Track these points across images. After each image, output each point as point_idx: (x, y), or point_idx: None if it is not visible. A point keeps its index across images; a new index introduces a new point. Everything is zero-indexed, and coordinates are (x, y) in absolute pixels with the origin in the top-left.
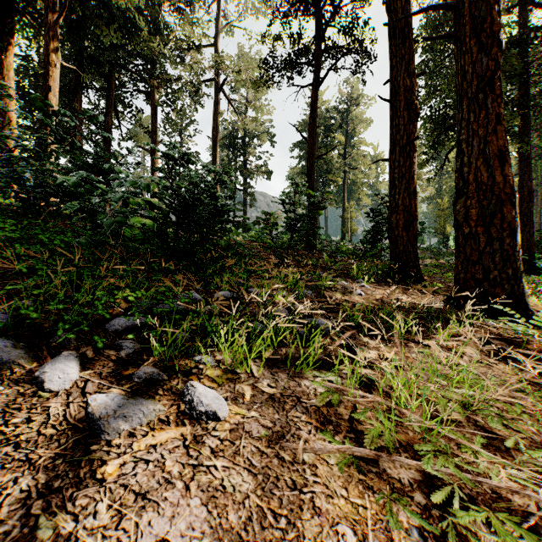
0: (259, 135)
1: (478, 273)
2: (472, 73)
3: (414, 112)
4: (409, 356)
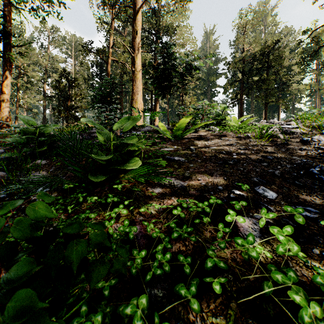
0: None
1: None
2: None
3: None
4: None
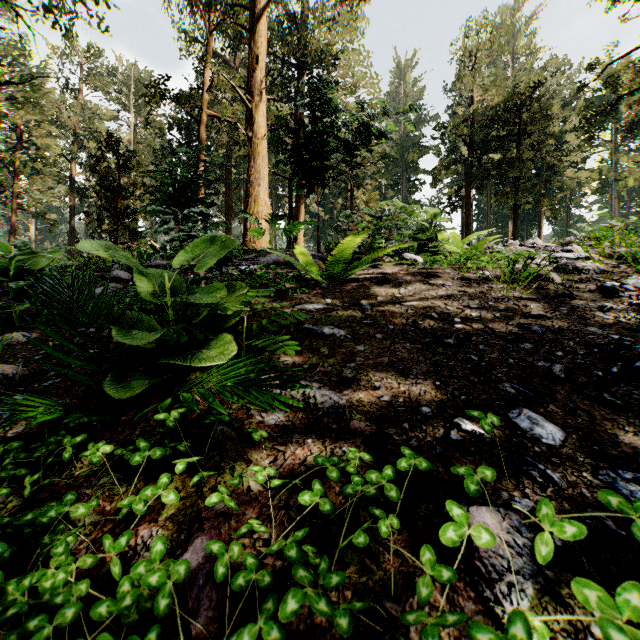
0: None
1: None
2: None
3: None
4: None
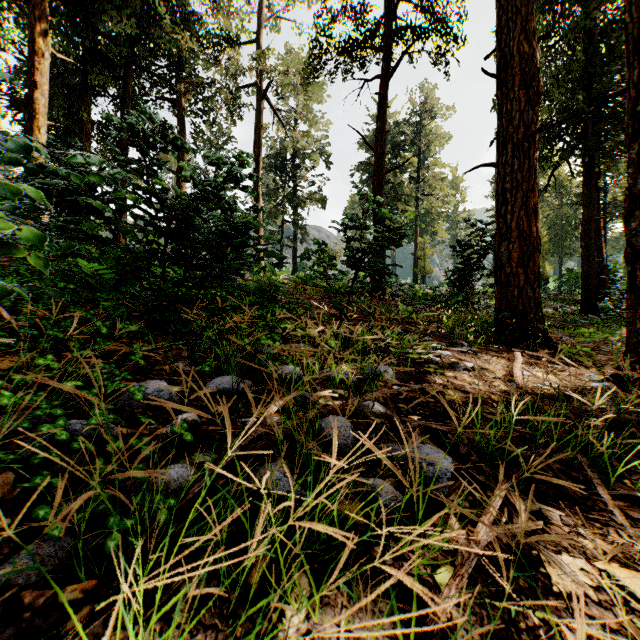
0: (312, 154)
1: None
2: None
3: (535, 91)
4: None
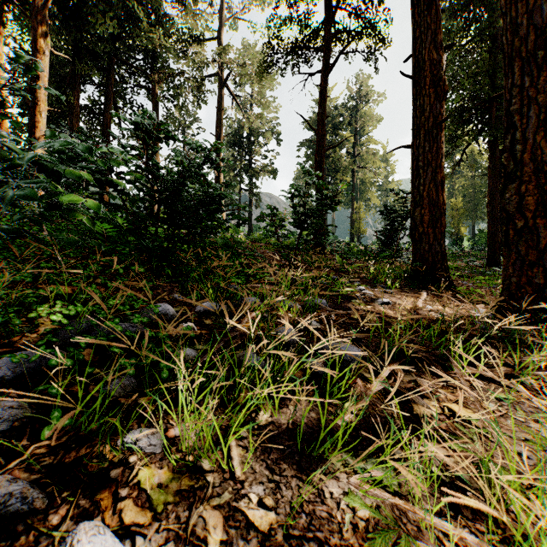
0: (265, 133)
1: (537, 277)
2: (527, 26)
3: (442, 89)
4: (486, 407)
